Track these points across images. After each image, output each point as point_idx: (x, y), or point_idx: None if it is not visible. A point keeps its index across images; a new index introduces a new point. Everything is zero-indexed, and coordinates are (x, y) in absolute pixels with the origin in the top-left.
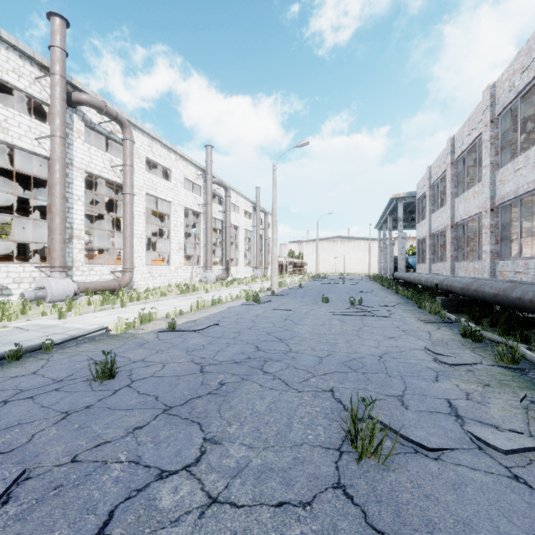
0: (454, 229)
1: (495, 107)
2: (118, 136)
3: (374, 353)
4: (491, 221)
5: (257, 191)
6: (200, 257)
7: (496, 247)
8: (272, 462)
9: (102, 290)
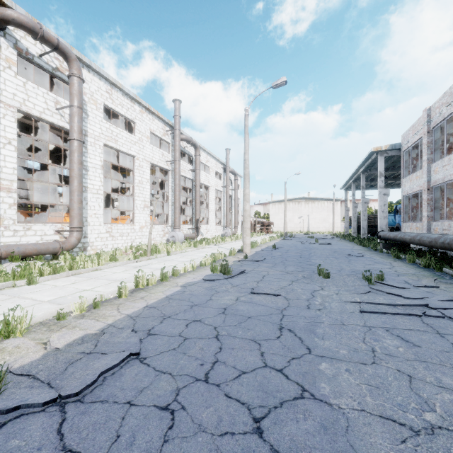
0: None
1: None
2: (66, 75)
3: None
4: None
5: (227, 152)
6: (168, 216)
7: None
8: None
9: (36, 254)
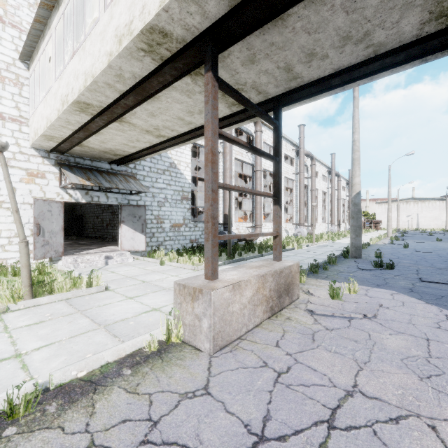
0: None
1: None
2: (306, 163)
3: None
4: None
5: (350, 172)
6: (326, 218)
7: None
8: None
9: (309, 234)
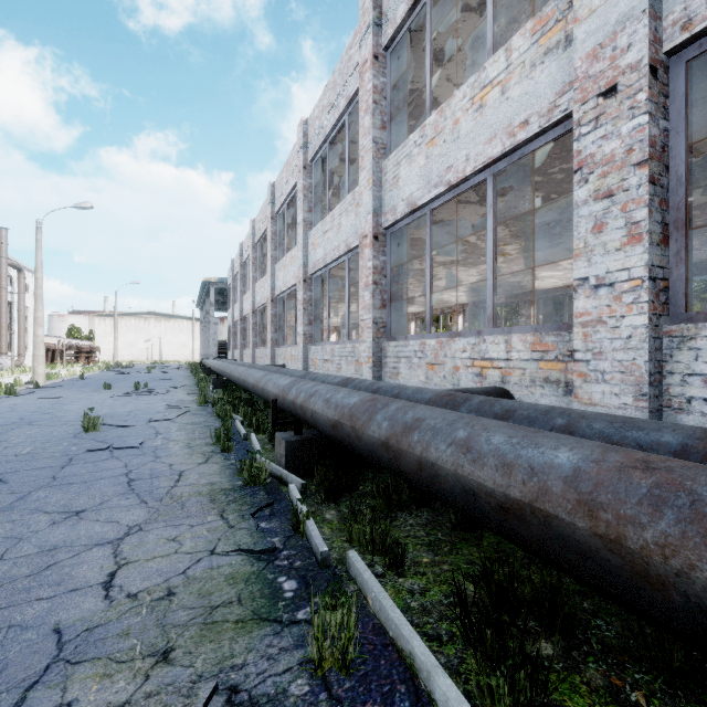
0: (243, 321)
1: (255, 237)
2: None
3: (128, 410)
4: (253, 320)
5: (1, 233)
6: None
7: (256, 339)
8: (40, 439)
9: None
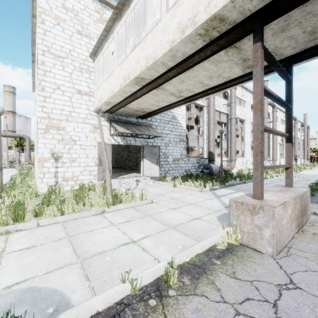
0: None
1: None
2: (267, 110)
3: None
4: None
5: (304, 115)
6: (283, 154)
7: None
8: None
9: None
